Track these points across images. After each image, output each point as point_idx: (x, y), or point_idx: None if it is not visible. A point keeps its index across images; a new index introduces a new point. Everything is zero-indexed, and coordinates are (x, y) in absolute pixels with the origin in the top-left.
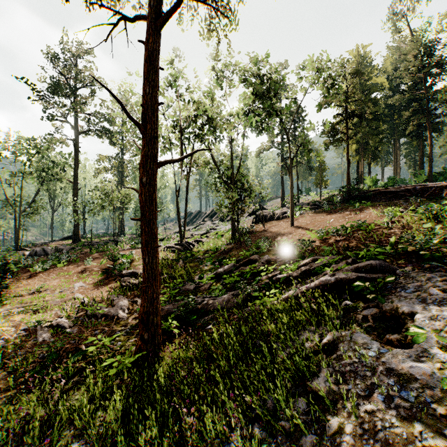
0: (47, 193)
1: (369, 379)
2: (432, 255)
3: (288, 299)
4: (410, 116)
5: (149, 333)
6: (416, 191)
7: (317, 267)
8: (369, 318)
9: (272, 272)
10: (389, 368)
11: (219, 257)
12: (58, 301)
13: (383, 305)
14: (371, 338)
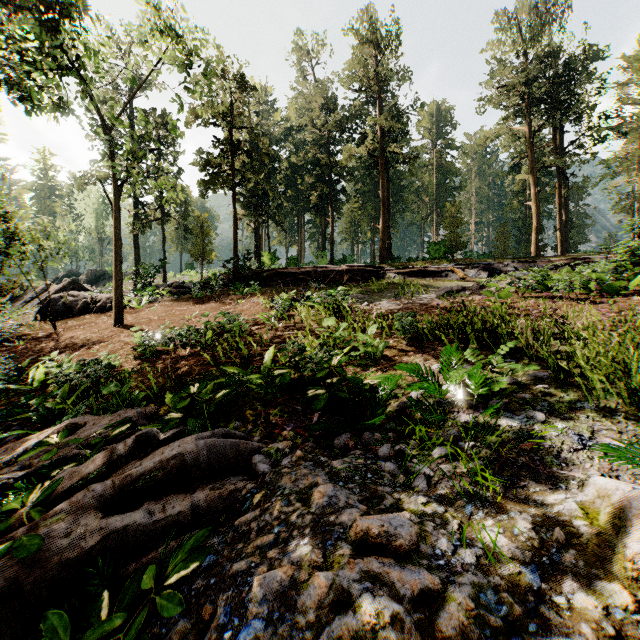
0: None
1: None
2: (333, 396)
3: None
4: (314, 186)
5: None
6: (318, 274)
7: (21, 481)
8: None
9: None
10: None
11: None
12: None
13: None
14: None
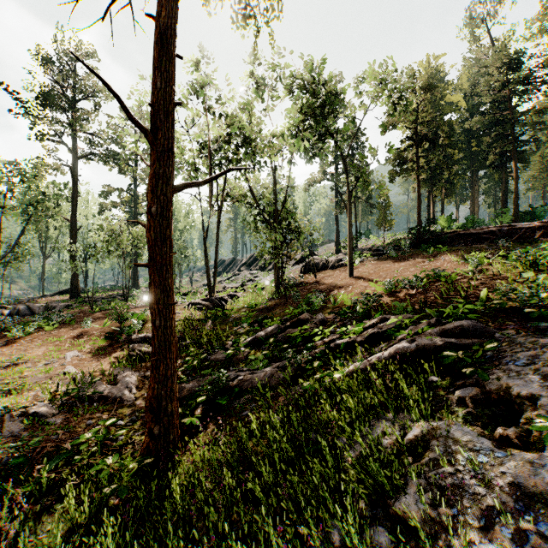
0: (37, 234)
1: (482, 499)
2: (541, 313)
3: (352, 373)
4: (491, 144)
5: (161, 426)
6: (502, 233)
7: (389, 330)
8: (468, 402)
9: (329, 336)
10: (513, 483)
11: (259, 316)
12: (41, 377)
13: (486, 383)
14: (478, 433)
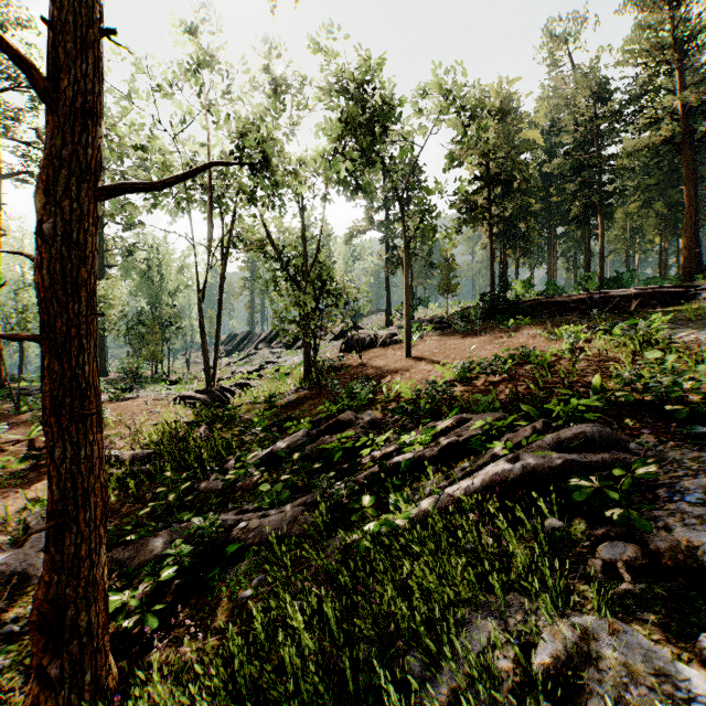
0: None
1: None
2: (689, 411)
3: (425, 516)
4: (573, 194)
5: (64, 659)
6: (594, 301)
7: (473, 439)
8: (623, 571)
9: (383, 447)
10: None
11: (280, 415)
12: None
13: (647, 536)
14: (669, 651)
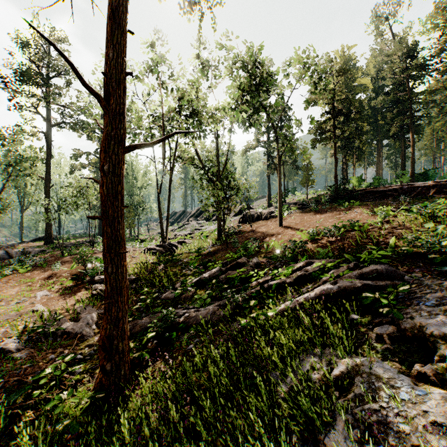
0: (17, 190)
1: (407, 437)
2: (443, 258)
3: (283, 312)
4: (393, 118)
5: (113, 363)
6: (403, 190)
7: (314, 273)
8: (386, 339)
9: (263, 277)
10: (435, 422)
11: (204, 259)
12: (12, 315)
13: (401, 322)
14: (397, 370)
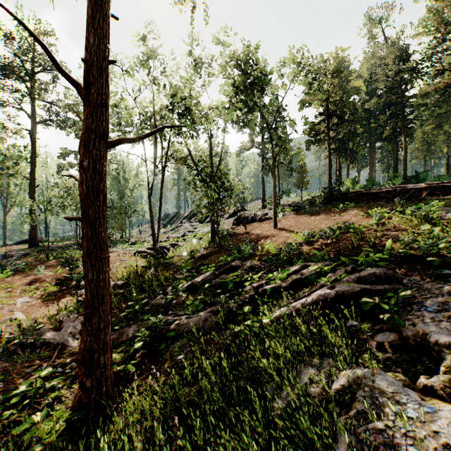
0: None
1: None
2: (441, 261)
3: (279, 318)
4: (385, 121)
5: (93, 379)
6: (397, 192)
7: (310, 276)
8: (387, 347)
9: (257, 281)
10: (447, 444)
11: (197, 263)
12: None
13: (402, 329)
14: (402, 383)
